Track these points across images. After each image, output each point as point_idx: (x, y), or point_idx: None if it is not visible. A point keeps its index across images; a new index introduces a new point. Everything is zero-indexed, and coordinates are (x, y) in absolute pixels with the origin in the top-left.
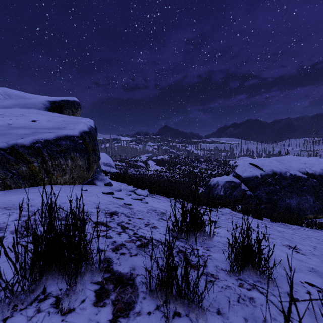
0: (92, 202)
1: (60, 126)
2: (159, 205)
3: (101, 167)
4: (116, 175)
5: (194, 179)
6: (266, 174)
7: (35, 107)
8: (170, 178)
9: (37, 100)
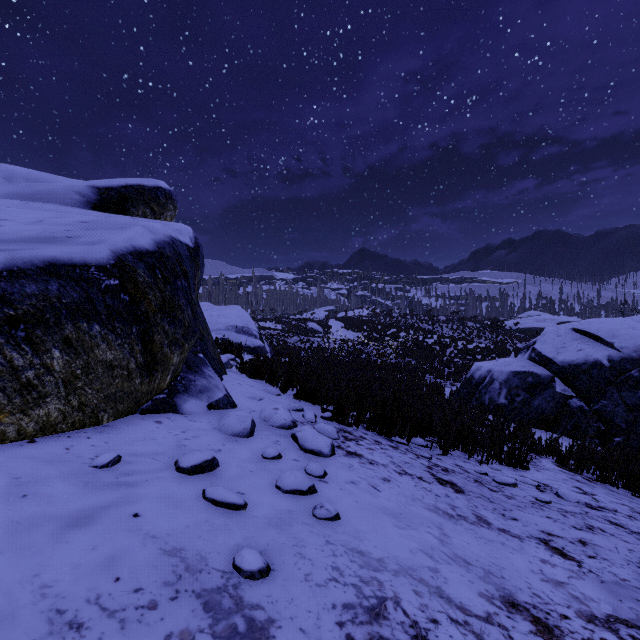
0: (44, 613)
1: (57, 236)
2: (379, 520)
3: (230, 337)
4: (254, 363)
5: (427, 361)
6: (623, 359)
7: (58, 201)
8: (376, 359)
9: (66, 185)
